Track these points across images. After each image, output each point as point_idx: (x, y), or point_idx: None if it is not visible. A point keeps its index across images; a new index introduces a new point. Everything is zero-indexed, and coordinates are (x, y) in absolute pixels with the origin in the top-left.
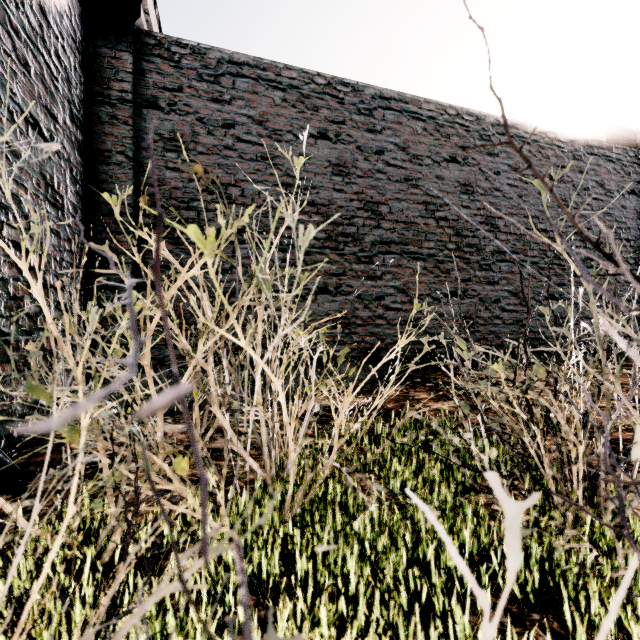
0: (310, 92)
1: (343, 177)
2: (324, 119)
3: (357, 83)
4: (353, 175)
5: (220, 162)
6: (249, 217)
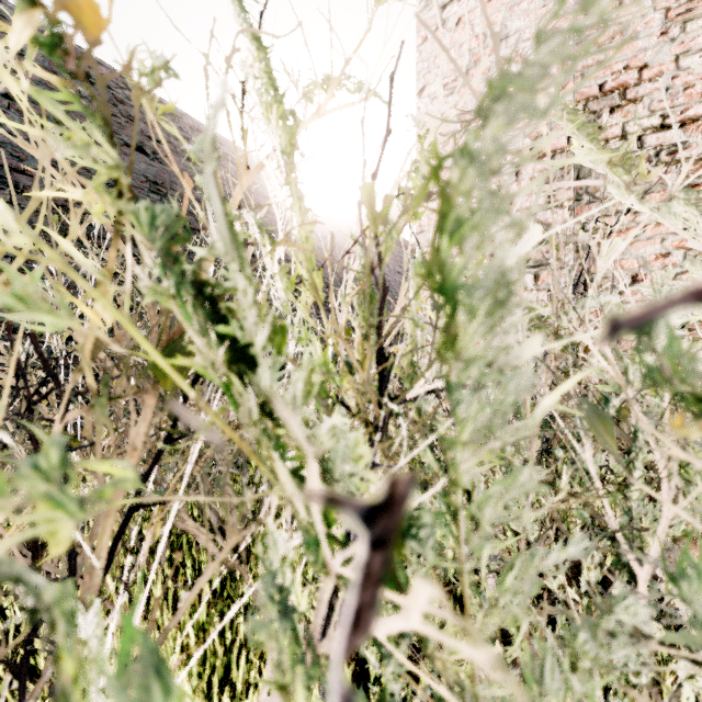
0: (125, 98)
1: (161, 197)
2: (141, 132)
3: (176, 108)
4: (172, 197)
5: (0, 138)
6: (45, 215)
